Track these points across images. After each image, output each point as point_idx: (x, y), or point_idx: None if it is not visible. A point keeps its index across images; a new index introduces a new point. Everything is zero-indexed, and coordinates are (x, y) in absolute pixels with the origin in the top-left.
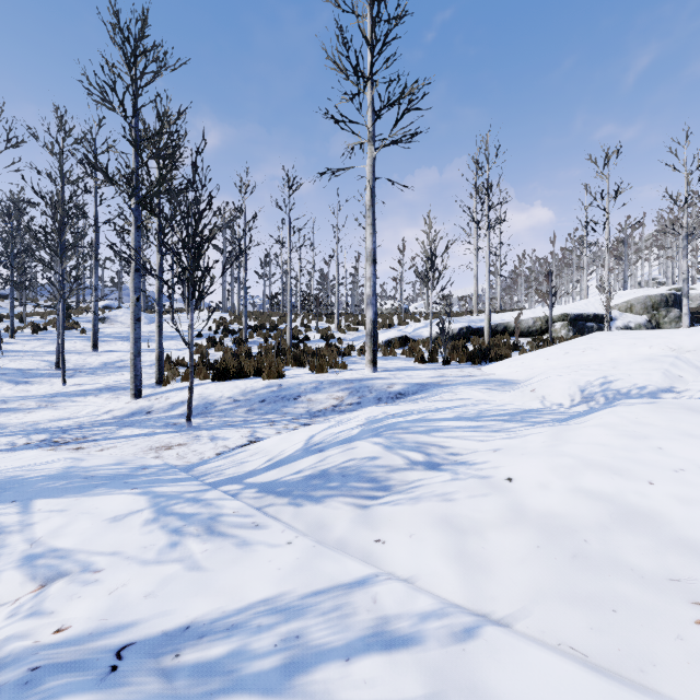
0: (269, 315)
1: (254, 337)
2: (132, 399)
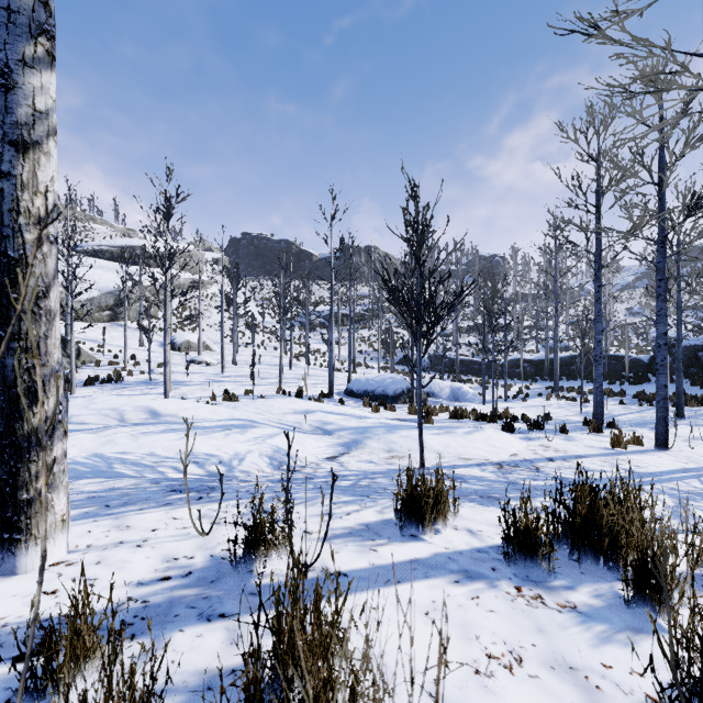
0: None
1: None
2: None
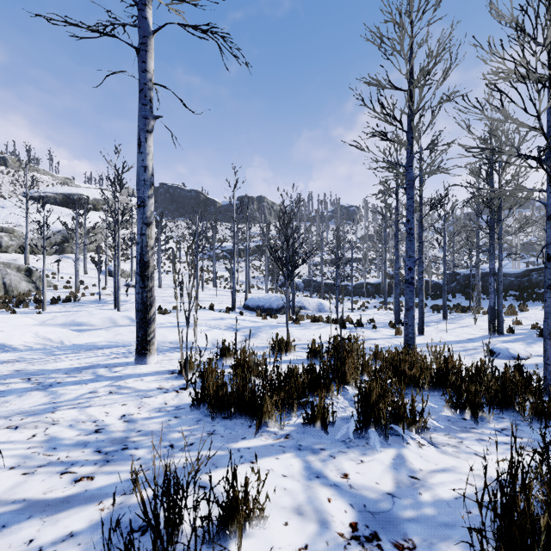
0: None
1: None
2: None
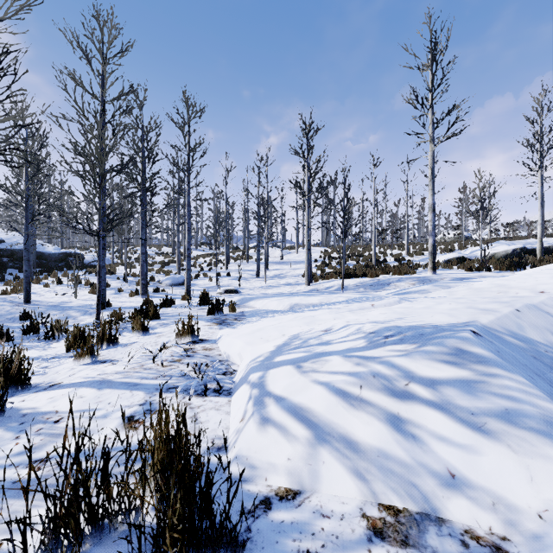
0: (355, 247)
1: (349, 261)
2: (306, 286)
